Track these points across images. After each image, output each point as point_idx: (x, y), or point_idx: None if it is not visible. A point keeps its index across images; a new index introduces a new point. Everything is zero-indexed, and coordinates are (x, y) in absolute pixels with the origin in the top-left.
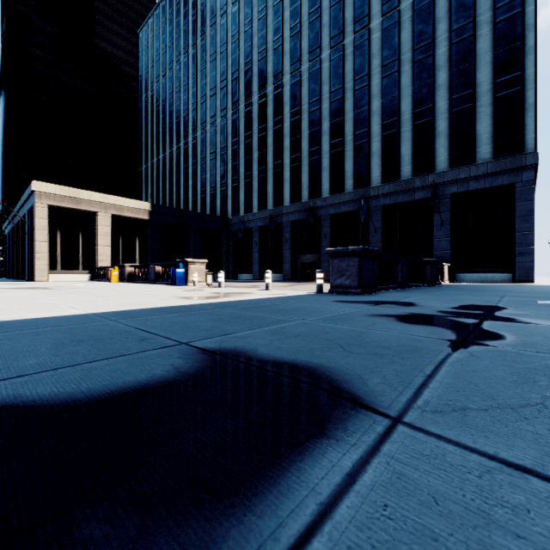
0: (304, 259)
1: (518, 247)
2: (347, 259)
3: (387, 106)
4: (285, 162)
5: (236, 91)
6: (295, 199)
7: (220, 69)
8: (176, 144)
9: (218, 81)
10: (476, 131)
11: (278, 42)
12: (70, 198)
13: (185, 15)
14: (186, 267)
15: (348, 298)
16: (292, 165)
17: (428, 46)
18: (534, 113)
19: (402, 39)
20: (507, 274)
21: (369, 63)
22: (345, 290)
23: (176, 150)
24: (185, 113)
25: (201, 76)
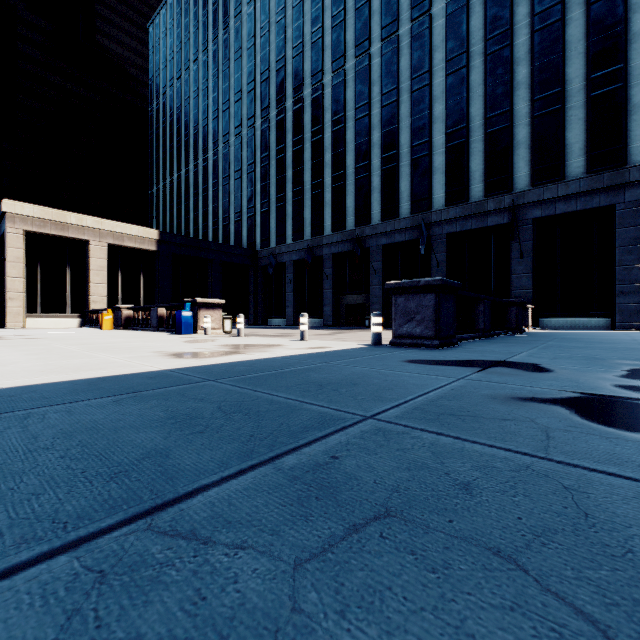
0: (349, 300)
1: (619, 284)
2: (418, 296)
3: (452, 110)
4: (326, 182)
5: (266, 95)
6: (338, 227)
7: (246, 68)
8: (193, 161)
9: (244, 83)
10: (565, 140)
11: (318, 34)
12: (53, 223)
13: (204, 3)
14: (195, 309)
15: (426, 355)
16: (335, 185)
17: (504, 35)
18: (639, 116)
19: (472, 26)
20: (604, 319)
21: (431, 57)
22: (415, 342)
23: (193, 169)
24: (204, 122)
25: (223, 78)
